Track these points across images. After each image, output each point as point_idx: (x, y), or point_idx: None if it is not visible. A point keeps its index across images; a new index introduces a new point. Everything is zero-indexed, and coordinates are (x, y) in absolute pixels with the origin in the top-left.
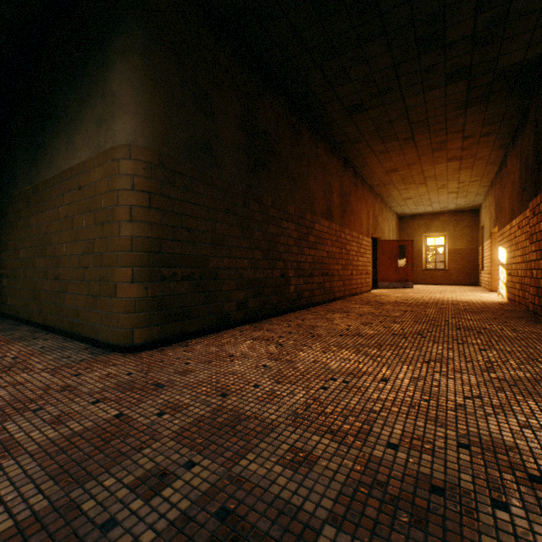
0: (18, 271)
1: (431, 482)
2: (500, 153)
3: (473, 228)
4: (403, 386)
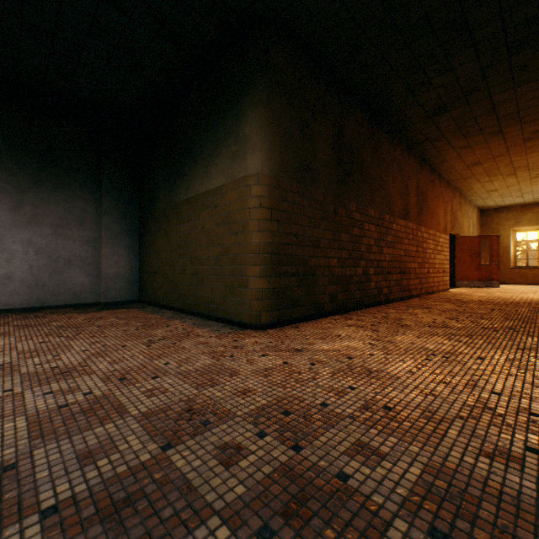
0: (158, 269)
1: (529, 411)
2: None
3: None
4: (499, 363)
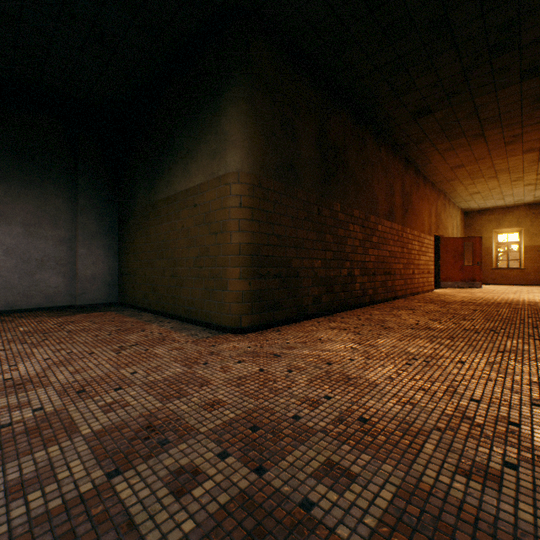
0: (137, 270)
1: (508, 420)
2: None
3: None
4: (479, 367)
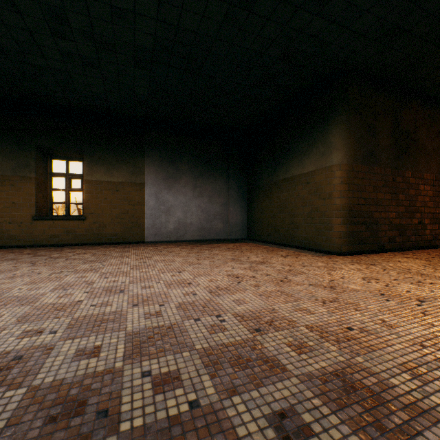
0: (262, 220)
1: None
2: None
3: None
4: None
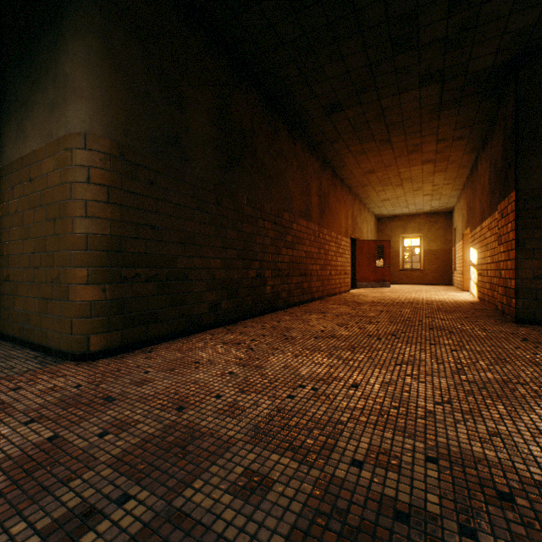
0: None
1: (395, 506)
2: (471, 157)
3: (447, 229)
4: (374, 392)
